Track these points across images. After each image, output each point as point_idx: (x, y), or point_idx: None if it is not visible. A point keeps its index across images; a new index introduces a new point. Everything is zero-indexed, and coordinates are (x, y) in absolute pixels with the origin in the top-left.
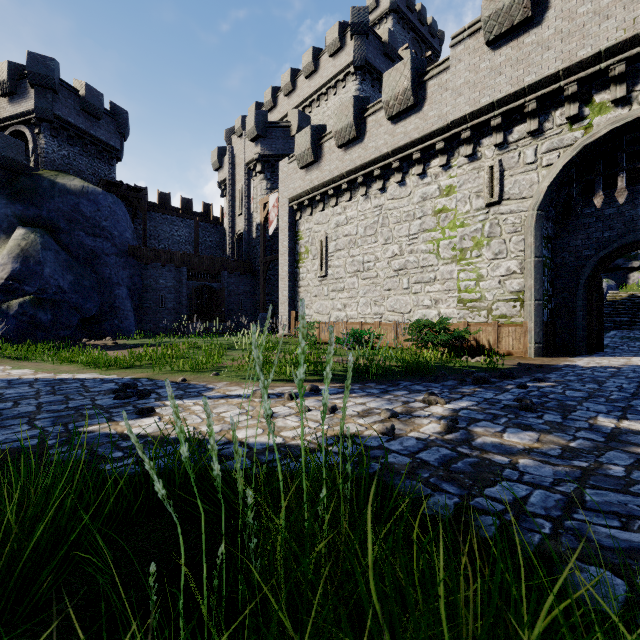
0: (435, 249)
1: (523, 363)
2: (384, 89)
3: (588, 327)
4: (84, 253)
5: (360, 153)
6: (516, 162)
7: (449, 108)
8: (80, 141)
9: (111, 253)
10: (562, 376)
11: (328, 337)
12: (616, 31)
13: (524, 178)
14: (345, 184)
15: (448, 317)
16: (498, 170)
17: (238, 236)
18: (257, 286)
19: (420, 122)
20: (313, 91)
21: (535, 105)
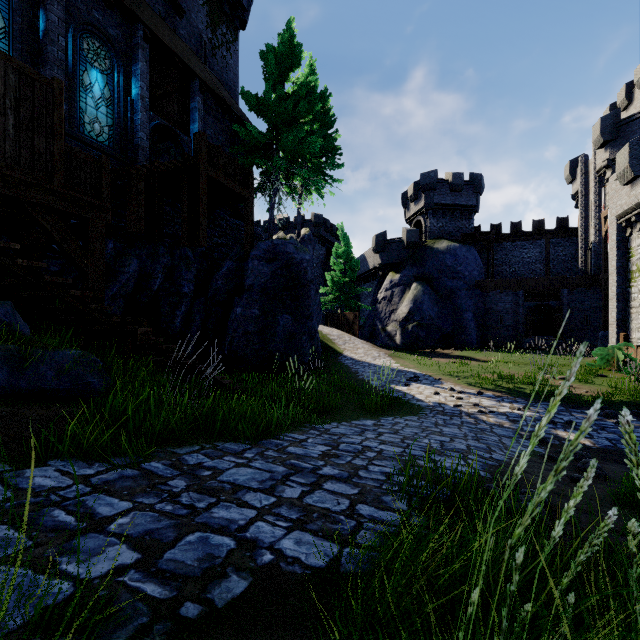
0: None
1: None
2: None
3: None
4: (445, 292)
5: None
6: None
7: None
8: (449, 212)
9: (462, 289)
10: None
11: None
12: None
13: None
14: None
15: None
16: None
17: (591, 247)
18: None
19: None
20: None
21: None
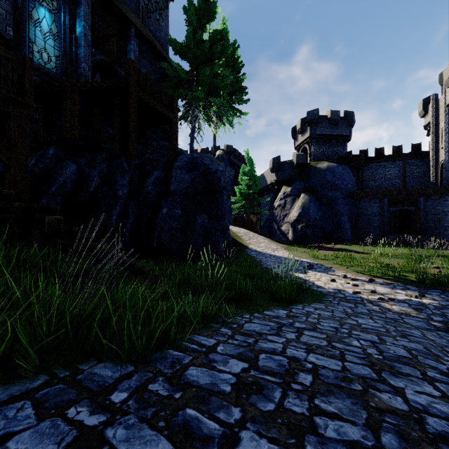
0: None
1: None
2: None
3: None
4: (326, 200)
5: None
6: None
7: None
8: (328, 140)
9: (339, 198)
10: None
11: None
12: None
13: None
14: None
15: None
16: None
17: (441, 165)
18: None
19: None
20: None
21: None
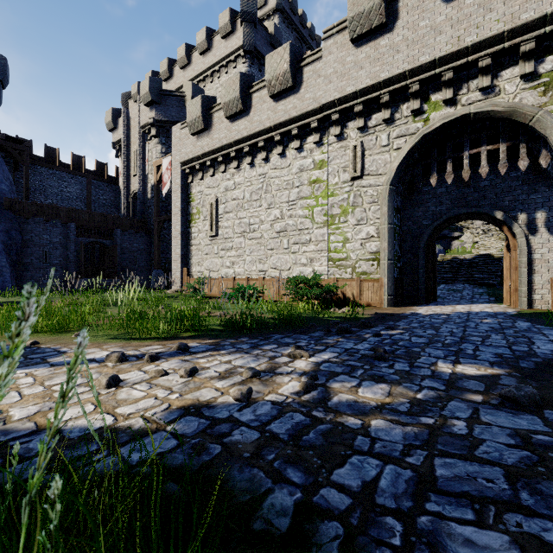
0: (310, 214)
1: (379, 312)
2: (267, 69)
3: (426, 282)
4: None
5: (246, 125)
6: (374, 144)
7: (321, 93)
8: None
9: None
10: (408, 323)
11: (218, 292)
12: (446, 45)
13: (380, 158)
14: (233, 152)
15: (321, 274)
16: (360, 150)
17: (133, 196)
18: (152, 244)
19: (298, 102)
20: (207, 67)
21: (388, 98)
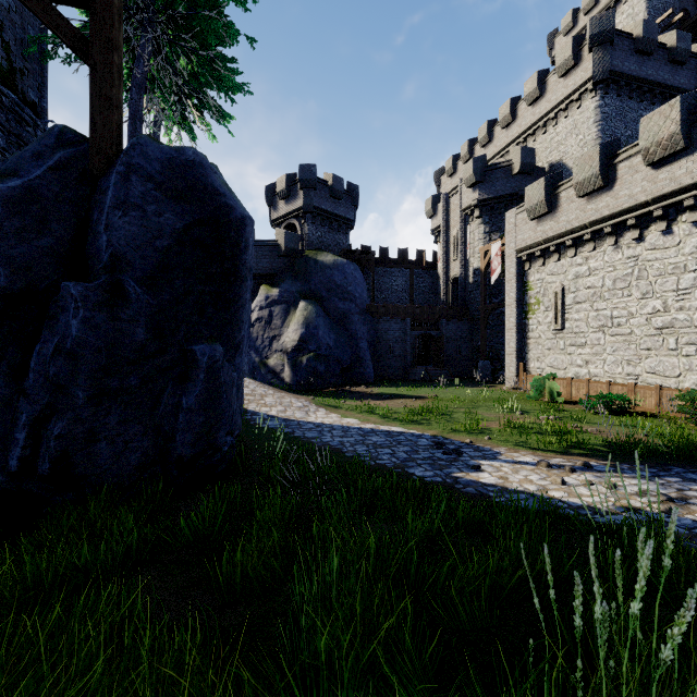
0: None
1: None
2: (642, 135)
3: None
4: (338, 315)
5: (608, 202)
6: None
7: None
8: (328, 221)
9: (355, 313)
10: None
11: (565, 394)
12: None
13: None
14: (587, 234)
15: None
16: None
17: (452, 281)
18: (474, 331)
19: (694, 166)
20: (538, 118)
21: None
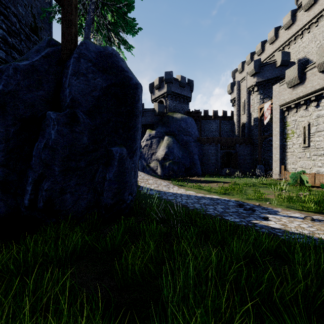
0: None
1: None
2: None
3: None
4: (183, 142)
5: None
6: None
7: None
8: (178, 98)
9: (192, 141)
10: None
11: (310, 182)
12: None
13: None
14: None
15: None
16: None
17: (242, 125)
18: (254, 150)
19: None
20: (291, 36)
21: None
